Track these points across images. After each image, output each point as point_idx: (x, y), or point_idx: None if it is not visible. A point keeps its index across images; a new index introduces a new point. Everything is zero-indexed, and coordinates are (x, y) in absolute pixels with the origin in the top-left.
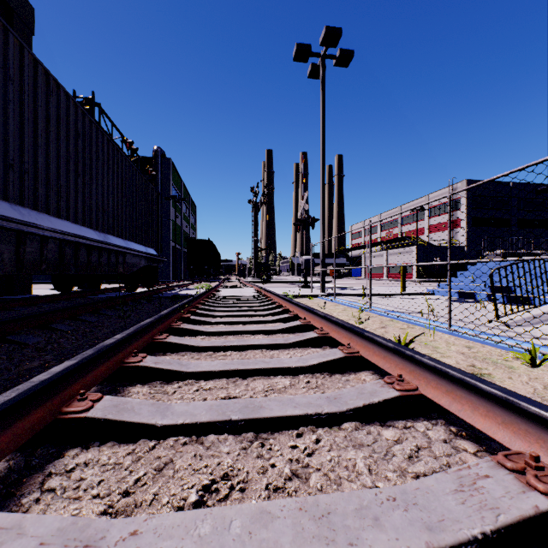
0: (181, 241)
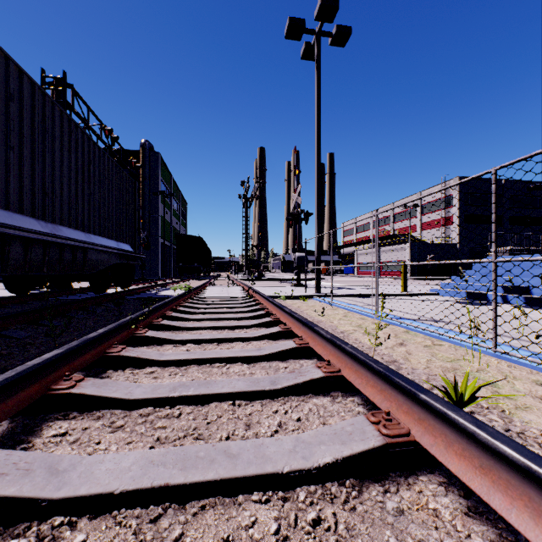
0: (171, 237)
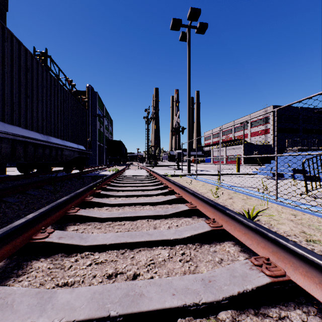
0: (104, 141)
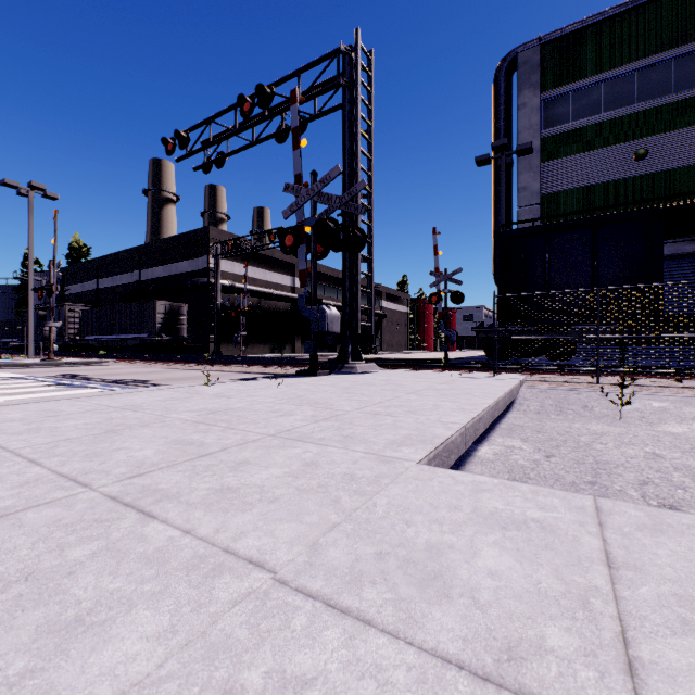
0: None
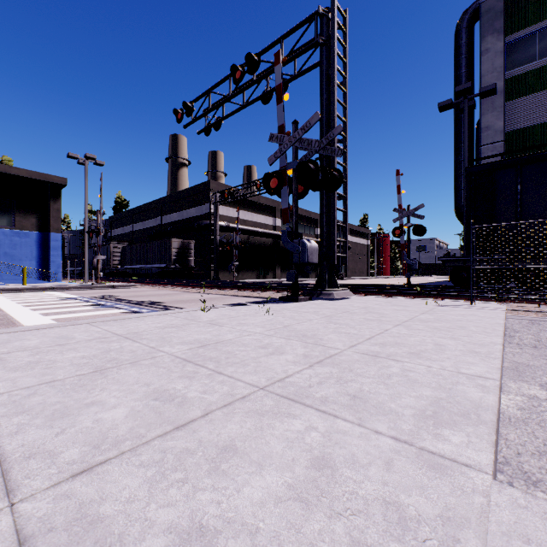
0: None
